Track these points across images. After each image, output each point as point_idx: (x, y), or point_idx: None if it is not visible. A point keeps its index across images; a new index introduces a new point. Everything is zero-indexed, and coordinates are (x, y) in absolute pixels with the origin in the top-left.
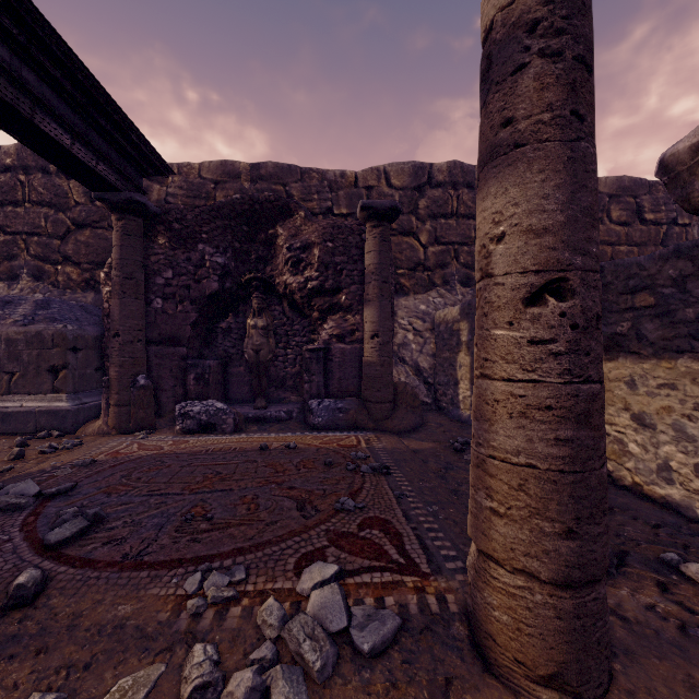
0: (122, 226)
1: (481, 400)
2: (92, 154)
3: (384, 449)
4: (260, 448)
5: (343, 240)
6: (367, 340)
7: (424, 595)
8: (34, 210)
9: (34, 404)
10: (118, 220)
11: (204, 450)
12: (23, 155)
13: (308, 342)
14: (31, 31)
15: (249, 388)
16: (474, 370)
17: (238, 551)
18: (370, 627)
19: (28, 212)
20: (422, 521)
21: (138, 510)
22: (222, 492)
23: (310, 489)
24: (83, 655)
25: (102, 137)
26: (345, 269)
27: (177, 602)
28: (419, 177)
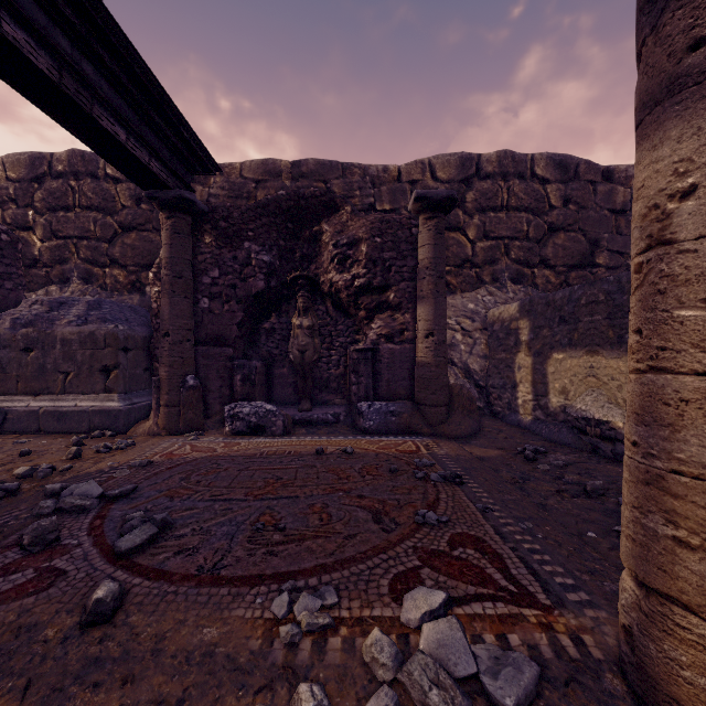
0: (172, 224)
1: (653, 400)
2: (145, 150)
3: (448, 456)
4: (316, 452)
5: (392, 235)
6: (421, 339)
7: (554, 634)
8: (84, 214)
9: (87, 404)
10: (168, 218)
11: (258, 453)
12: (74, 161)
13: (352, 343)
14: (91, 21)
15: (292, 390)
16: (631, 364)
17: (321, 568)
18: (504, 674)
19: (79, 216)
20: (519, 540)
21: (204, 517)
22: (287, 499)
23: (382, 499)
24: (174, 689)
25: (154, 133)
26: (394, 265)
27: (267, 627)
28: (467, 169)
